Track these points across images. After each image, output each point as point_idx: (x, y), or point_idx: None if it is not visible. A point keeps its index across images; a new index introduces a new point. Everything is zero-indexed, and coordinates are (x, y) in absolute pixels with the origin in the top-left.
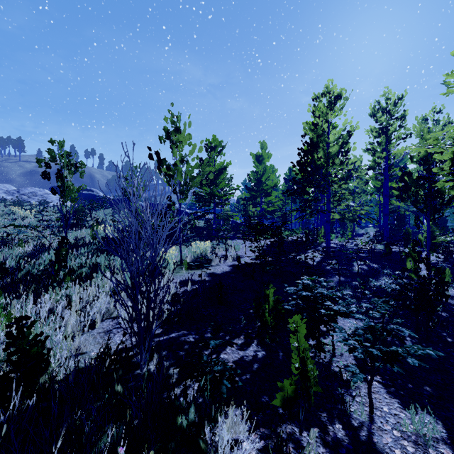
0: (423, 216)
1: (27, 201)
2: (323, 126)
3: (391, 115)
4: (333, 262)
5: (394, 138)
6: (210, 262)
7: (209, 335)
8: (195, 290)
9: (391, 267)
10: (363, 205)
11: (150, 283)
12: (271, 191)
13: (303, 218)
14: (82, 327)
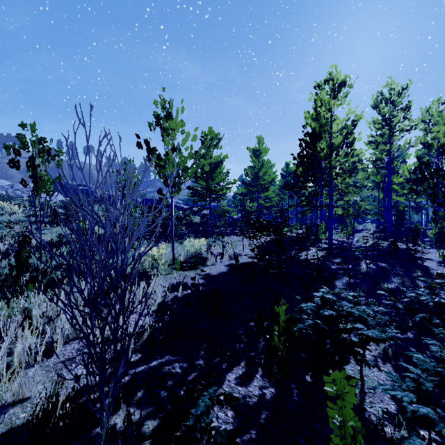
0: (422, 212)
1: (20, 196)
2: (326, 116)
3: (395, 106)
4: (338, 261)
5: (398, 130)
6: (205, 262)
7: (201, 362)
8: (187, 296)
9: (401, 266)
10: (364, 200)
11: (114, 304)
12: (268, 186)
13: (304, 213)
14: (37, 353)
